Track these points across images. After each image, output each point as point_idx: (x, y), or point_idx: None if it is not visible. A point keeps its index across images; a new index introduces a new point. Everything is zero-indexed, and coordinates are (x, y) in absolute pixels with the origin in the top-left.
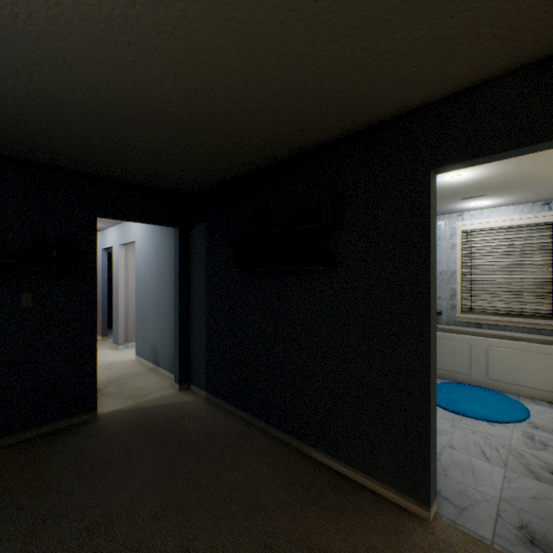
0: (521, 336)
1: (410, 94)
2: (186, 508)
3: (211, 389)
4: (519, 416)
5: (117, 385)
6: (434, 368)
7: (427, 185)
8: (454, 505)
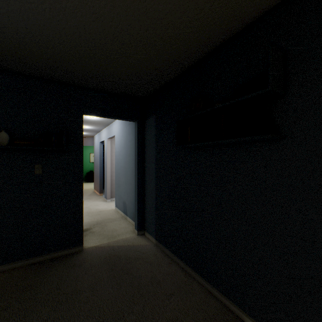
0: None
1: None
2: None
3: (158, 238)
4: None
5: (100, 227)
6: None
7: None
8: None
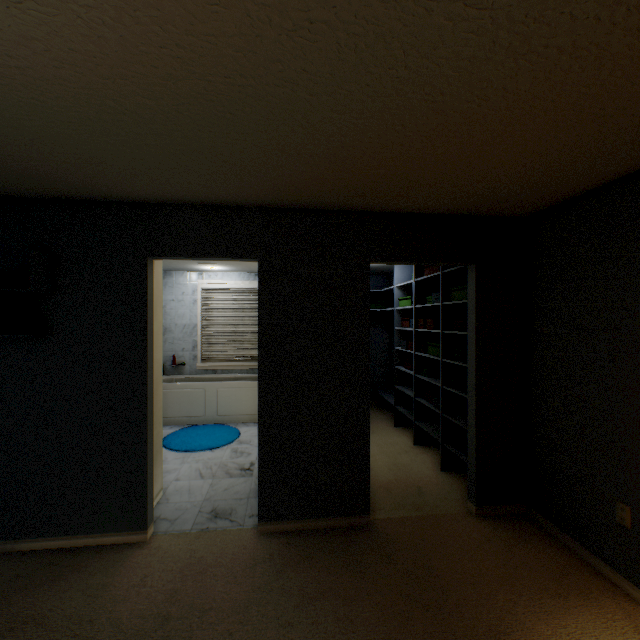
0: (243, 376)
1: (129, 193)
2: None
3: None
4: (233, 438)
5: None
6: (152, 416)
7: (145, 268)
8: (170, 520)
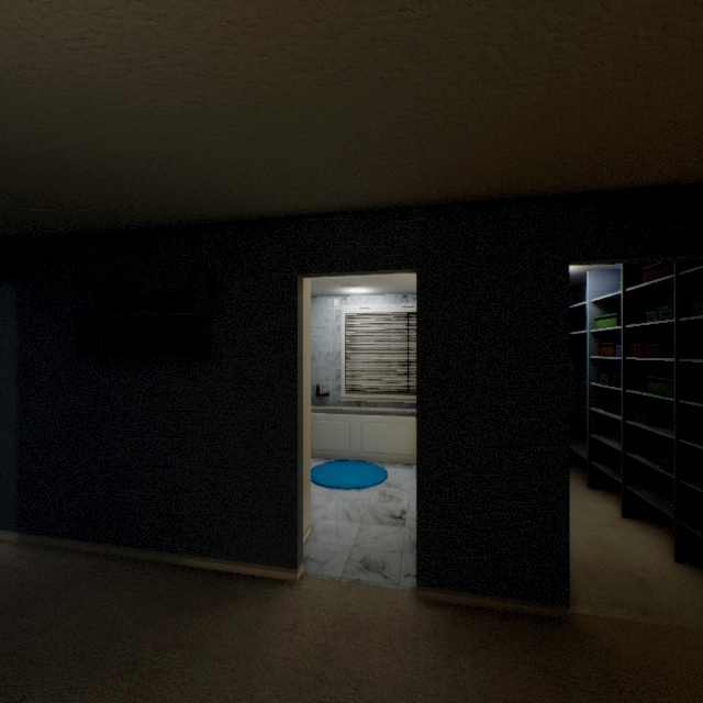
0: (389, 411)
1: (280, 207)
2: (4, 676)
3: (28, 526)
4: (380, 479)
5: None
6: (302, 447)
7: (295, 287)
8: (318, 562)
